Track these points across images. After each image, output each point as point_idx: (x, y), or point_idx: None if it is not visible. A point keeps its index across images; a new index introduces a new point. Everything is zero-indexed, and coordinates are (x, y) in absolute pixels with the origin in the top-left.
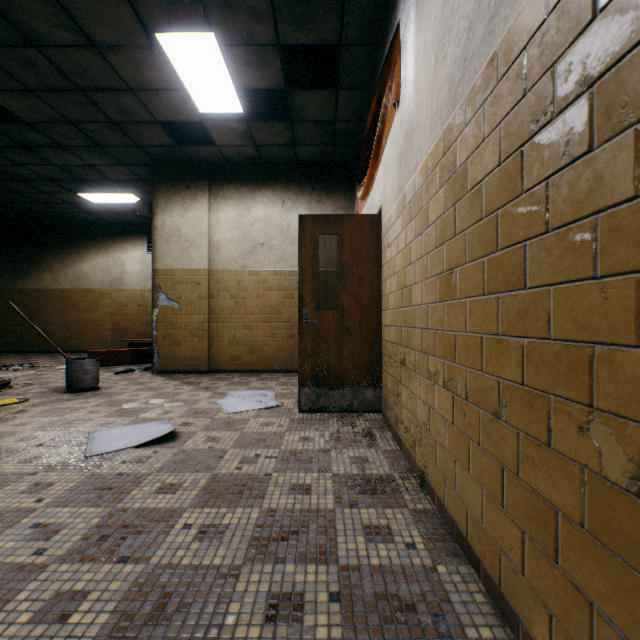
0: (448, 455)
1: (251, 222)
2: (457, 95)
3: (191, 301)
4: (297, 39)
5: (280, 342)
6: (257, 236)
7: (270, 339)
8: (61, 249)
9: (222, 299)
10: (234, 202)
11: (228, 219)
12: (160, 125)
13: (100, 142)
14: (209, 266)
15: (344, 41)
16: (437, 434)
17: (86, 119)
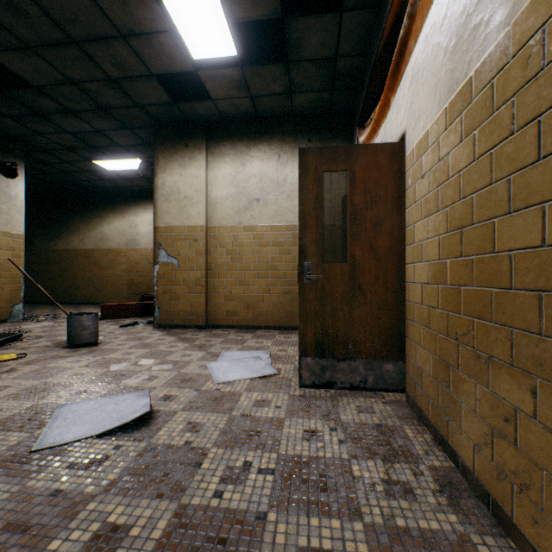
0: None
1: (247, 178)
2: None
3: (189, 257)
4: None
5: (275, 298)
6: (253, 191)
7: (265, 295)
8: (86, 214)
9: (218, 255)
10: (230, 158)
11: (224, 176)
12: (156, 79)
13: (103, 104)
14: (206, 223)
15: None
16: None
17: (86, 78)
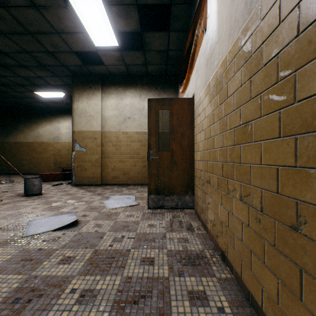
0: (244, 246)
1: (123, 106)
2: (252, 3)
3: (92, 147)
4: (147, 0)
5: (139, 169)
6: (126, 113)
7: (133, 167)
8: (28, 121)
9: (108, 146)
10: (114, 95)
11: (111, 104)
12: (74, 53)
13: (43, 63)
14: (101, 129)
15: (173, 1)
16: (235, 230)
17: (35, 50)
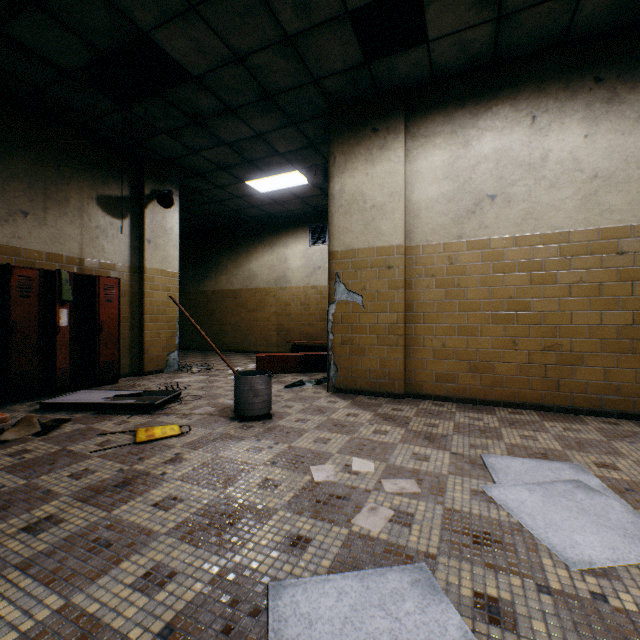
0: None
1: (471, 164)
2: None
3: (378, 293)
4: None
5: (526, 357)
6: (482, 185)
7: (506, 351)
8: (233, 250)
9: (423, 288)
10: (442, 138)
11: (433, 166)
12: (349, 20)
13: (270, 88)
14: (404, 240)
15: None
16: None
17: (255, 45)
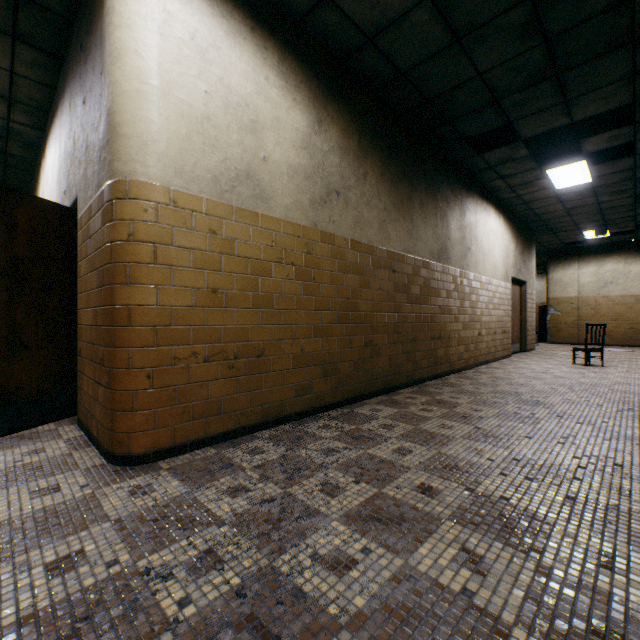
0: None
1: (603, 272)
2: None
3: (567, 311)
4: None
5: (622, 331)
6: (607, 279)
7: (615, 329)
8: None
9: (584, 310)
10: (592, 263)
11: (588, 272)
12: (562, 243)
13: None
14: (577, 295)
15: None
16: None
17: None
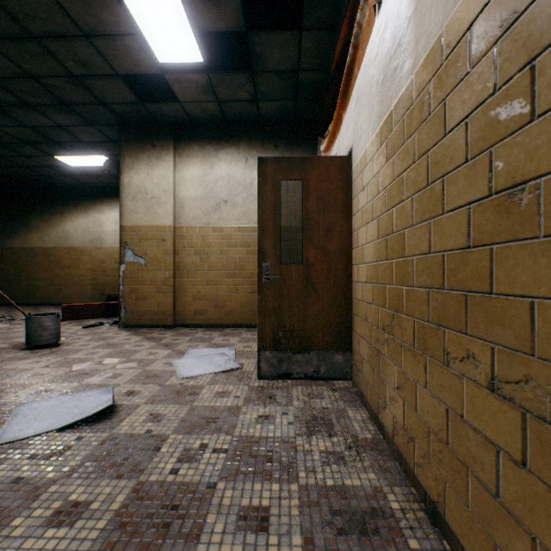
0: (506, 513)
1: (215, 179)
2: None
3: (156, 257)
4: None
5: (243, 297)
6: (221, 193)
7: (233, 294)
8: (46, 211)
9: (187, 255)
10: (198, 160)
11: (192, 177)
12: (121, 79)
13: (65, 100)
14: (174, 223)
15: None
16: (470, 460)
17: (47, 73)
